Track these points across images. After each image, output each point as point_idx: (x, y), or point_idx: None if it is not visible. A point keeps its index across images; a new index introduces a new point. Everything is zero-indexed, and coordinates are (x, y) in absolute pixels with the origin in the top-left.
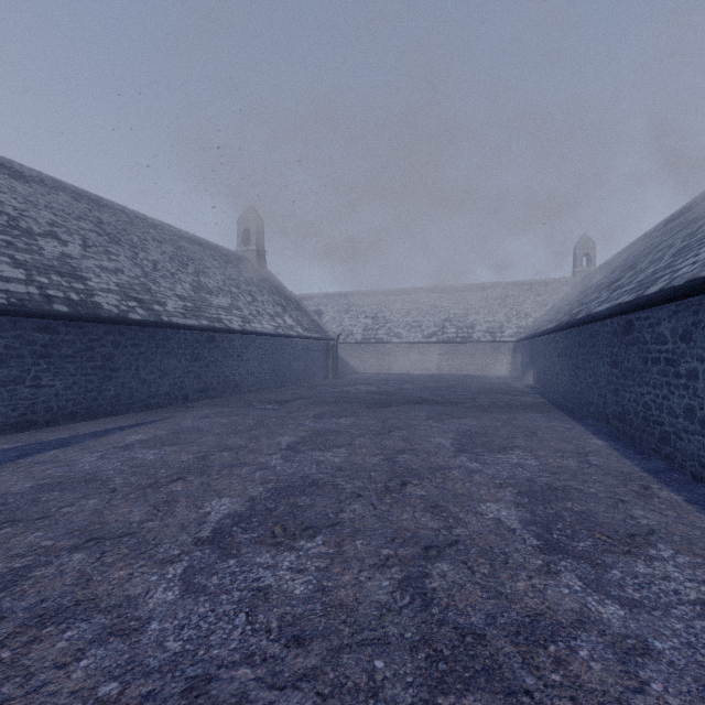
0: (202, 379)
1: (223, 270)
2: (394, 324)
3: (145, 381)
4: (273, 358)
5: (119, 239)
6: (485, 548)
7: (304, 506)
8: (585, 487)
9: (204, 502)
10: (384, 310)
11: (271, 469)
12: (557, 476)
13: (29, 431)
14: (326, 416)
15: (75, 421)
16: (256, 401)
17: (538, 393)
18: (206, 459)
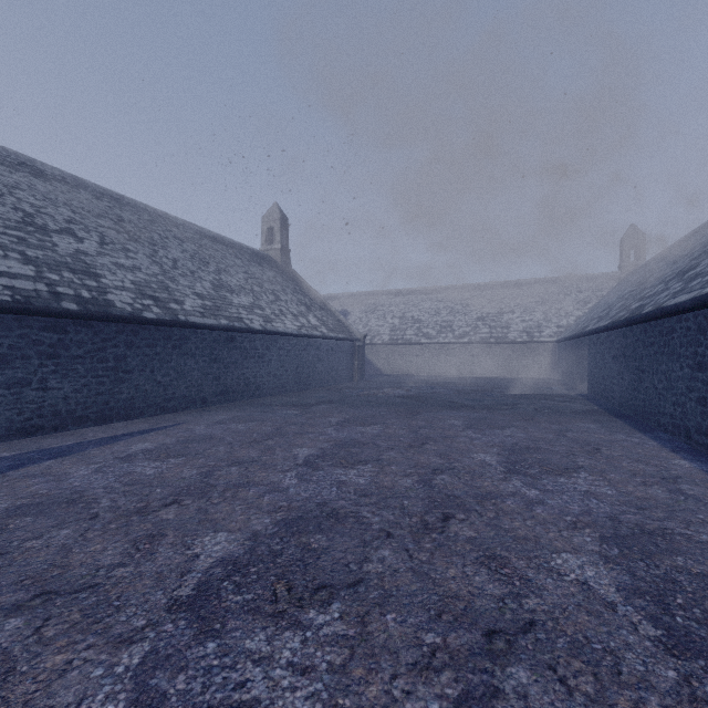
0: (221, 381)
1: (245, 269)
2: (423, 324)
3: (161, 384)
4: (296, 359)
5: (139, 237)
6: (577, 638)
7: (318, 549)
8: (692, 532)
9: (195, 539)
10: (413, 309)
11: (283, 492)
12: (648, 512)
13: (35, 436)
14: (350, 424)
15: (85, 425)
16: (276, 405)
17: (587, 399)
18: (210, 476)
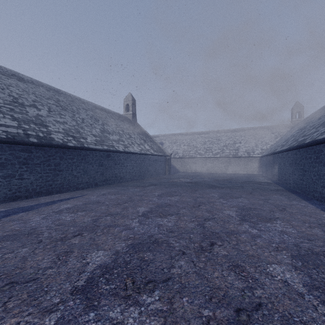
0: (104, 175)
1: (115, 123)
2: (198, 148)
3: (76, 176)
4: (139, 165)
5: (66, 108)
6: (285, 314)
7: (148, 260)
8: None
9: (87, 254)
10: (193, 141)
11: (131, 230)
12: (314, 242)
13: (17, 201)
14: (164, 195)
15: (40, 196)
16: (130, 186)
17: (277, 184)
18: (97, 221)
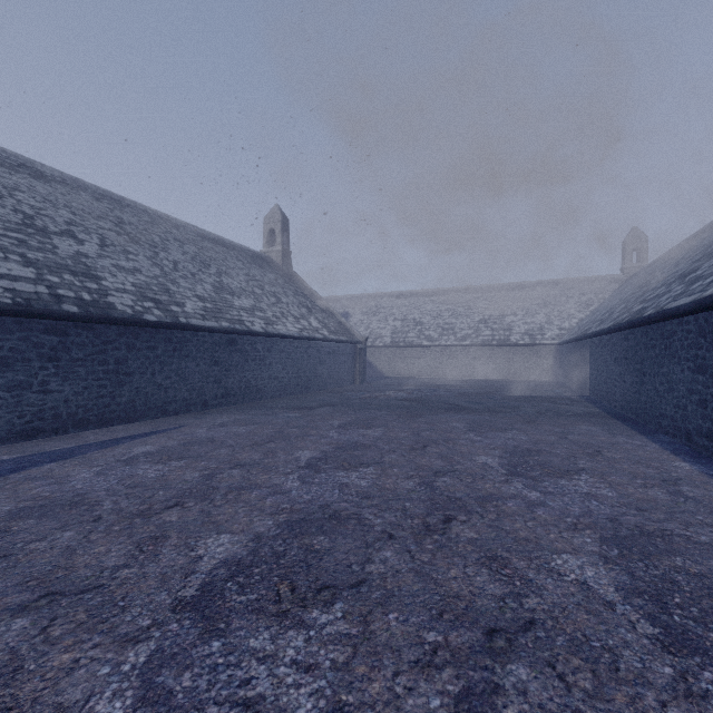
0: (222, 384)
1: (246, 271)
2: (425, 326)
3: (162, 386)
4: (298, 362)
5: (139, 239)
6: (576, 636)
7: (321, 550)
8: (691, 533)
9: (198, 540)
10: (414, 311)
11: (285, 494)
12: (647, 514)
13: (36, 439)
14: (352, 427)
15: (86, 428)
16: (278, 408)
17: (589, 402)
18: (212, 479)
